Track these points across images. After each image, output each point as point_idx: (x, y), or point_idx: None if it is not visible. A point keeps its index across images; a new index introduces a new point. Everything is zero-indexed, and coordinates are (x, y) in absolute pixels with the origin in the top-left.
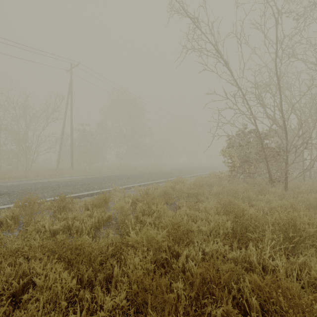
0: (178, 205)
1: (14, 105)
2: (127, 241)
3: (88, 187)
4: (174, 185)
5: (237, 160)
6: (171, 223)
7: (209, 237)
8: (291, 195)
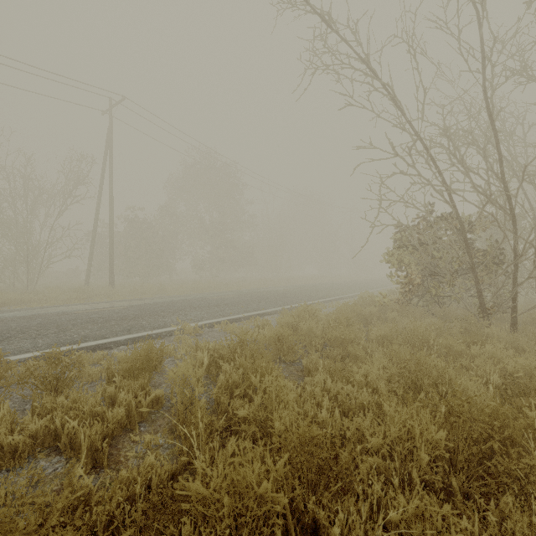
0: (306, 366)
1: (6, 173)
2: (182, 491)
3: (130, 326)
4: (297, 322)
5: (415, 272)
6: (298, 437)
7: (388, 461)
8: (532, 344)
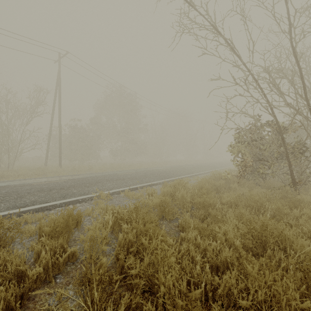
0: (180, 224)
1: None
2: None
3: (65, 193)
4: (174, 191)
5: (248, 158)
6: None
7: None
8: None
